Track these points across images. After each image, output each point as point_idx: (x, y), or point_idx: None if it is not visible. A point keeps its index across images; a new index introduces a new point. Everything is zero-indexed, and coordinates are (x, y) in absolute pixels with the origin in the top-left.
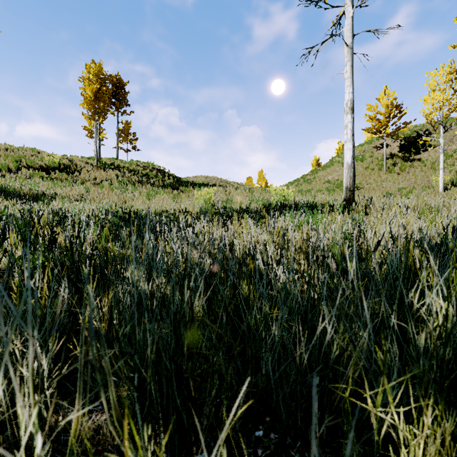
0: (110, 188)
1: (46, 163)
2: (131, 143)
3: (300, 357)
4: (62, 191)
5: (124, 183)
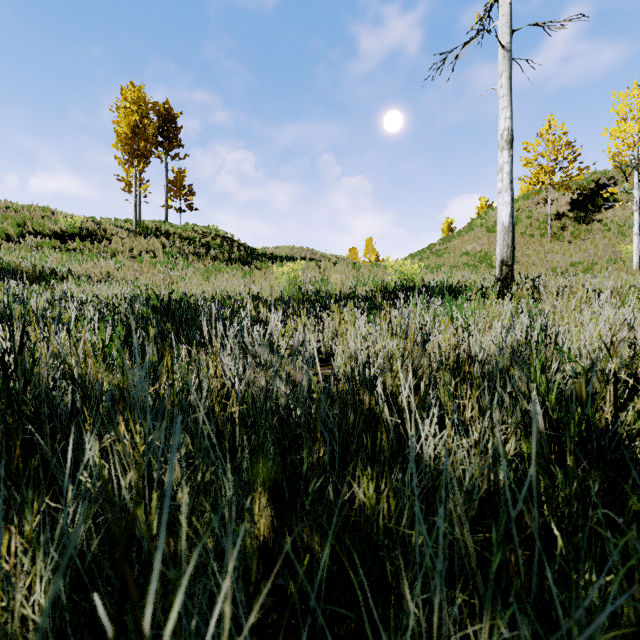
0: (151, 263)
1: (61, 228)
2: (186, 200)
3: None
4: (81, 268)
5: (173, 256)
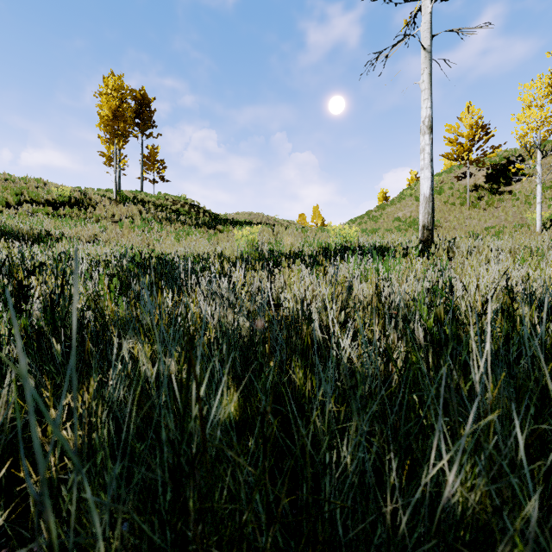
0: (131, 227)
1: (53, 197)
2: (159, 173)
3: (384, 488)
4: (71, 231)
5: (149, 221)
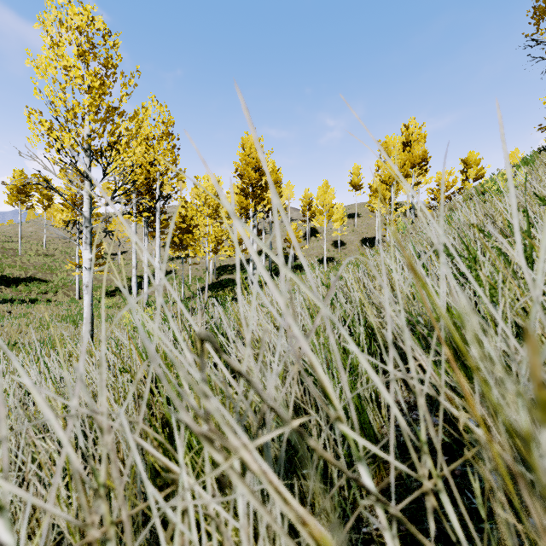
0: None
1: None
2: None
3: None
4: None
5: None
